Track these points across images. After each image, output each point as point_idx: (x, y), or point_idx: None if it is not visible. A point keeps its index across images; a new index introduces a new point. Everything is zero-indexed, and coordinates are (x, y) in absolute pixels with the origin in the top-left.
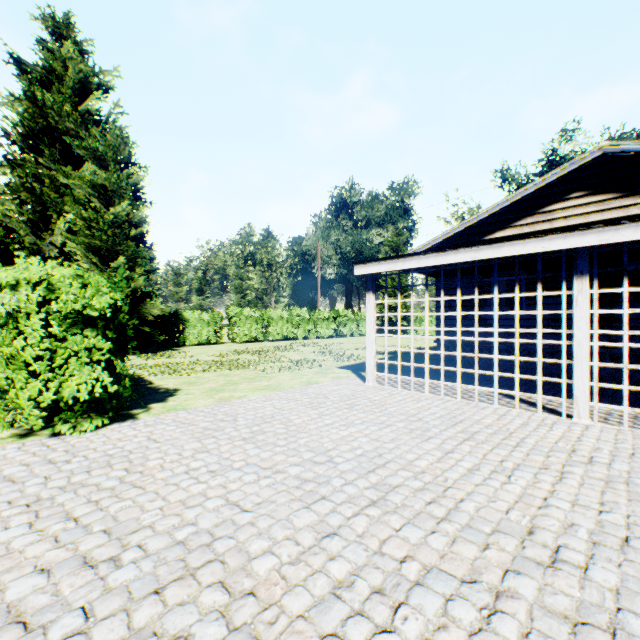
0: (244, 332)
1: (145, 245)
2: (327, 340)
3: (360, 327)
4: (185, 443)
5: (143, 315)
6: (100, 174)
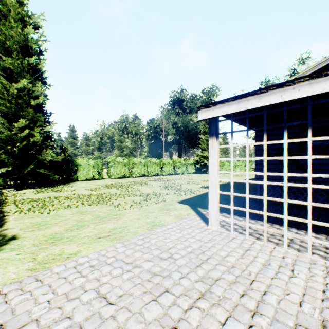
0: (117, 172)
1: (45, 113)
2: (168, 176)
3: (187, 168)
4: None
5: (41, 161)
6: (6, 60)
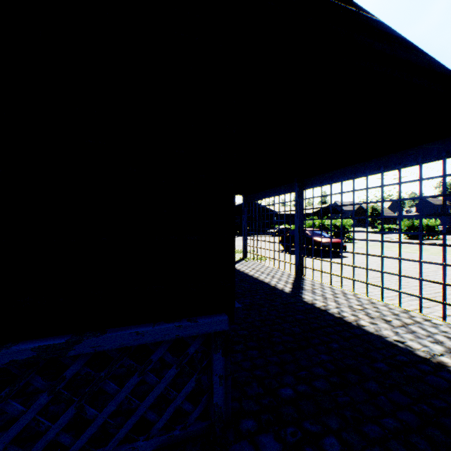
0: None
1: None
2: None
3: None
4: None
5: None
6: None
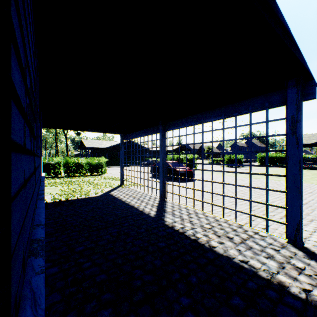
0: None
1: None
2: None
3: None
4: (314, 198)
5: None
6: None
